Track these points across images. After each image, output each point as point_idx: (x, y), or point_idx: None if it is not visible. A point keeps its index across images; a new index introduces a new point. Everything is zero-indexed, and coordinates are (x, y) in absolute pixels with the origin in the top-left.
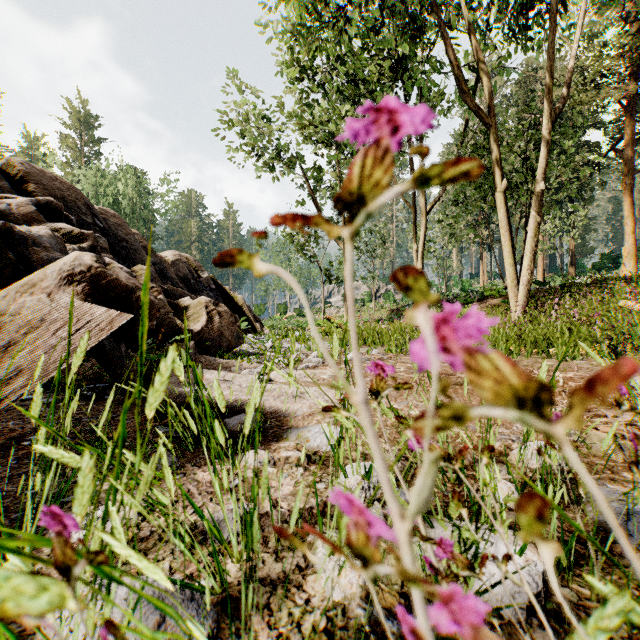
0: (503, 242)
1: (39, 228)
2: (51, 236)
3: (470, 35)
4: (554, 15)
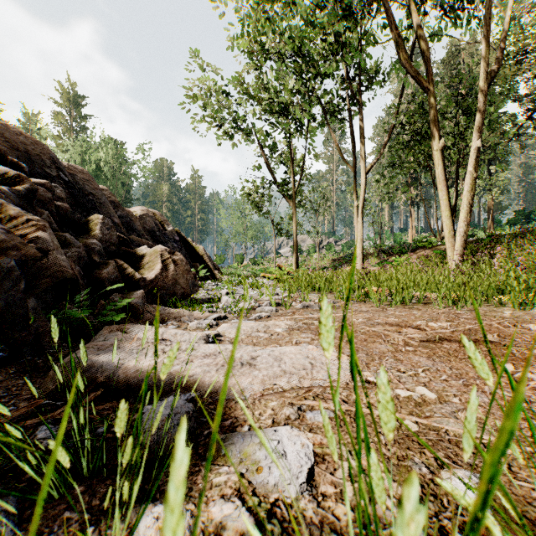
0: (440, 196)
1: None
2: None
3: (409, 7)
4: None
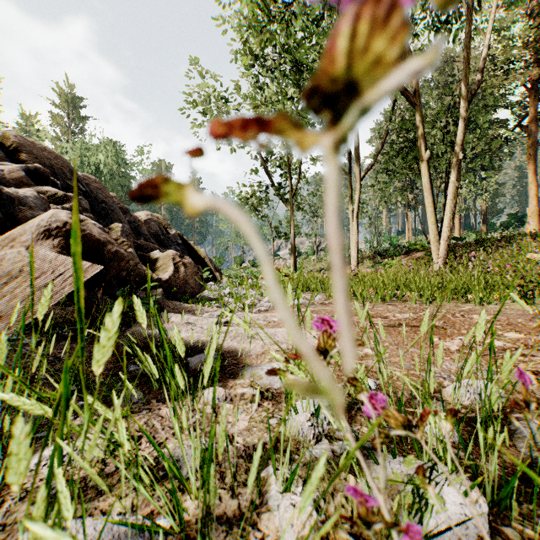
0: (426, 204)
1: (26, 190)
2: (37, 197)
3: None
4: (470, 10)
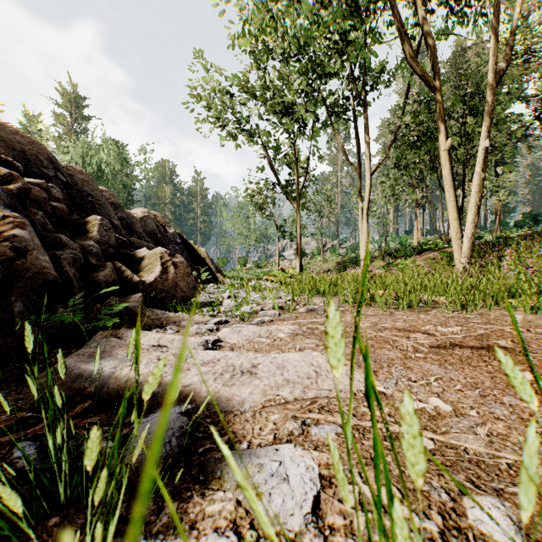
0: (447, 197)
1: None
2: None
3: (416, 4)
4: None
